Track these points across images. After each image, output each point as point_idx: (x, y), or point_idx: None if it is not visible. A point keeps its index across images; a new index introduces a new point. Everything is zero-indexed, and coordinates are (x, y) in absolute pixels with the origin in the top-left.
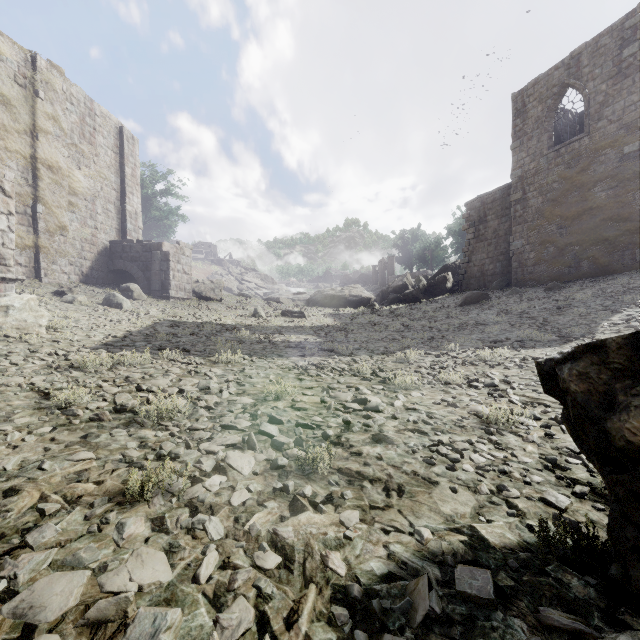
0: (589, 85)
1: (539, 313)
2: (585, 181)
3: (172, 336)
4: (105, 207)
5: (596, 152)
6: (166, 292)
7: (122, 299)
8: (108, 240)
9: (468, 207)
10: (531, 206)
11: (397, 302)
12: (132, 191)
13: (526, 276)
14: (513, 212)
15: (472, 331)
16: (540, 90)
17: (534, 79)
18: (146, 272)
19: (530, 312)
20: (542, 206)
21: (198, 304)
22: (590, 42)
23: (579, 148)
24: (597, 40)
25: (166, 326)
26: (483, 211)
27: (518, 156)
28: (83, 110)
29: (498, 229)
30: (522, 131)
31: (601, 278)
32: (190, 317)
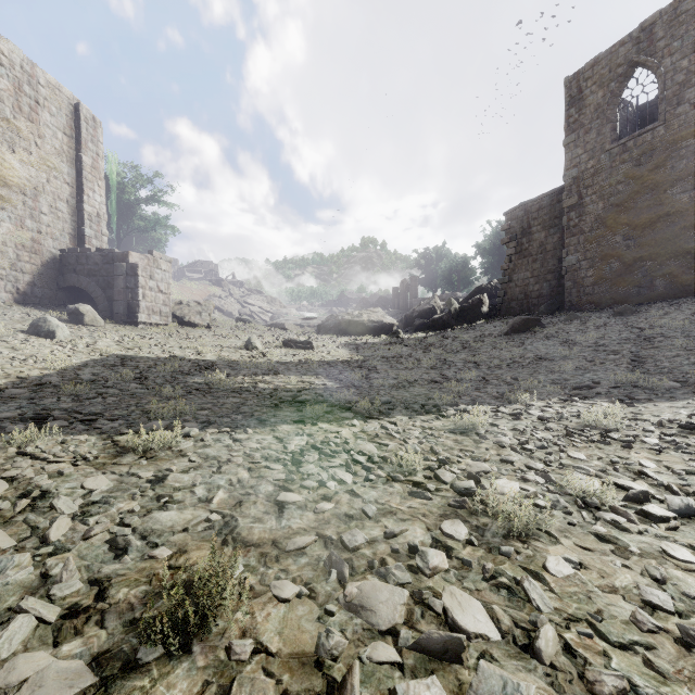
0: (665, 62)
1: (621, 345)
2: (660, 181)
3: (95, 384)
4: (53, 205)
5: (675, 144)
6: (133, 316)
7: (56, 325)
8: (58, 248)
9: (508, 217)
10: (589, 213)
11: (424, 329)
12: (93, 187)
13: (583, 298)
14: (566, 221)
15: (536, 369)
16: (601, 72)
17: (593, 59)
18: (107, 290)
19: (607, 343)
20: (603, 213)
21: (176, 331)
22: (667, 9)
23: (652, 140)
24: (676, 5)
25: (102, 366)
26: (527, 221)
27: (572, 153)
28: (19, 75)
29: (545, 242)
30: (578, 122)
31: (684, 300)
32: (155, 350)
